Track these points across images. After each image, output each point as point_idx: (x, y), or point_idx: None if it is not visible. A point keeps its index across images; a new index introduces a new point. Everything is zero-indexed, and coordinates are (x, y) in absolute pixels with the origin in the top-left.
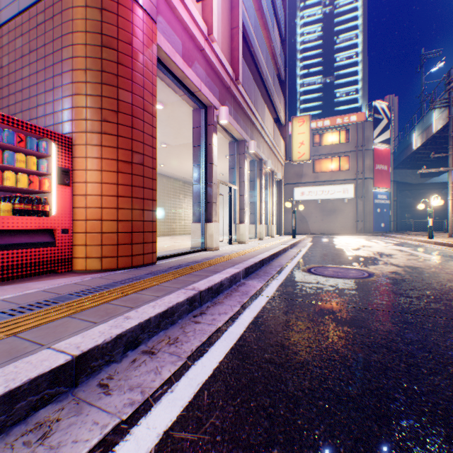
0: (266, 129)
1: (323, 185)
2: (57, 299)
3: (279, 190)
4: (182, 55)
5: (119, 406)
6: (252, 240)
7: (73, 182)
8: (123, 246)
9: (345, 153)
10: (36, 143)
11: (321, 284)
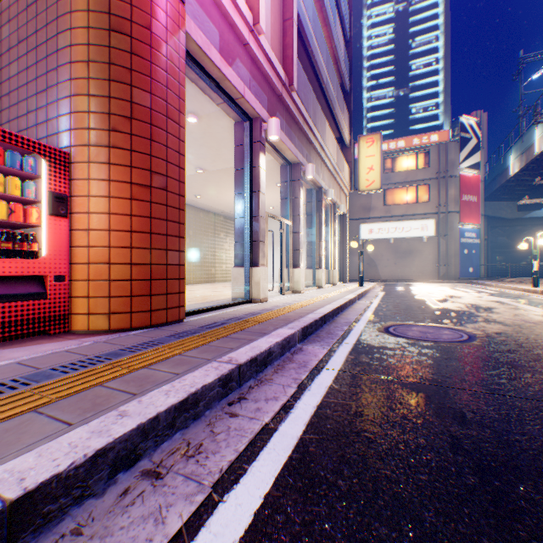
0: (327, 150)
1: (397, 220)
2: (31, 377)
3: (343, 227)
4: (219, 49)
5: None
6: (309, 288)
7: (72, 213)
8: (139, 298)
9: (424, 181)
10: (19, 159)
11: (407, 350)
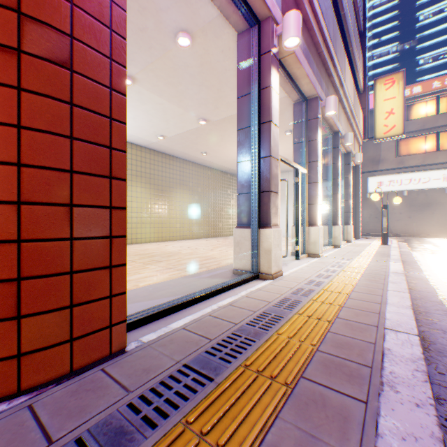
0: (345, 87)
1: (411, 171)
2: None
3: (355, 179)
4: None
5: None
6: (325, 249)
7: None
8: None
9: (446, 127)
10: None
11: None
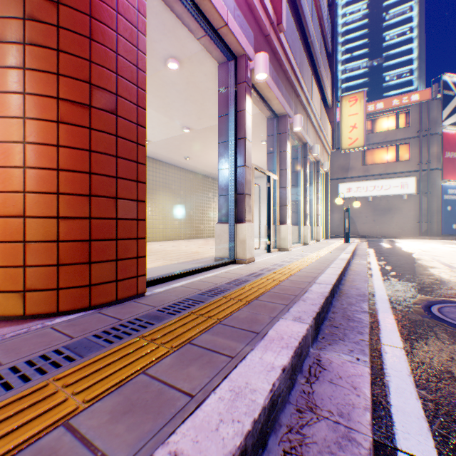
0: (312, 105)
1: (375, 179)
2: None
3: (325, 185)
4: None
5: None
6: (295, 245)
7: None
8: (70, 268)
9: (404, 141)
10: None
11: None
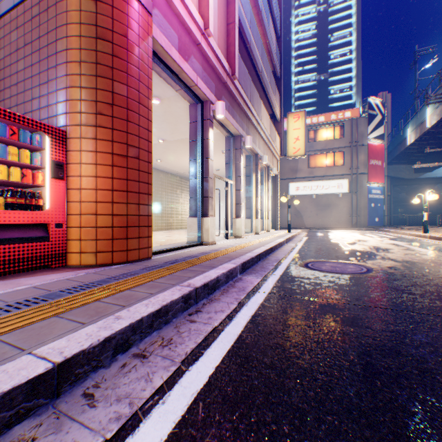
0: (262, 124)
1: (318, 180)
2: (47, 296)
3: (275, 185)
4: (178, 49)
5: (103, 422)
6: (248, 234)
7: (68, 176)
8: (118, 241)
9: (340, 149)
10: (29, 136)
11: (320, 279)
